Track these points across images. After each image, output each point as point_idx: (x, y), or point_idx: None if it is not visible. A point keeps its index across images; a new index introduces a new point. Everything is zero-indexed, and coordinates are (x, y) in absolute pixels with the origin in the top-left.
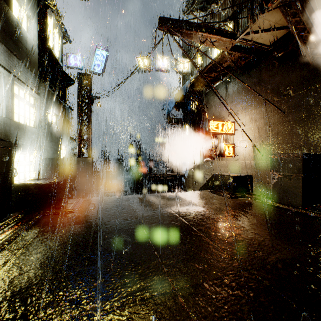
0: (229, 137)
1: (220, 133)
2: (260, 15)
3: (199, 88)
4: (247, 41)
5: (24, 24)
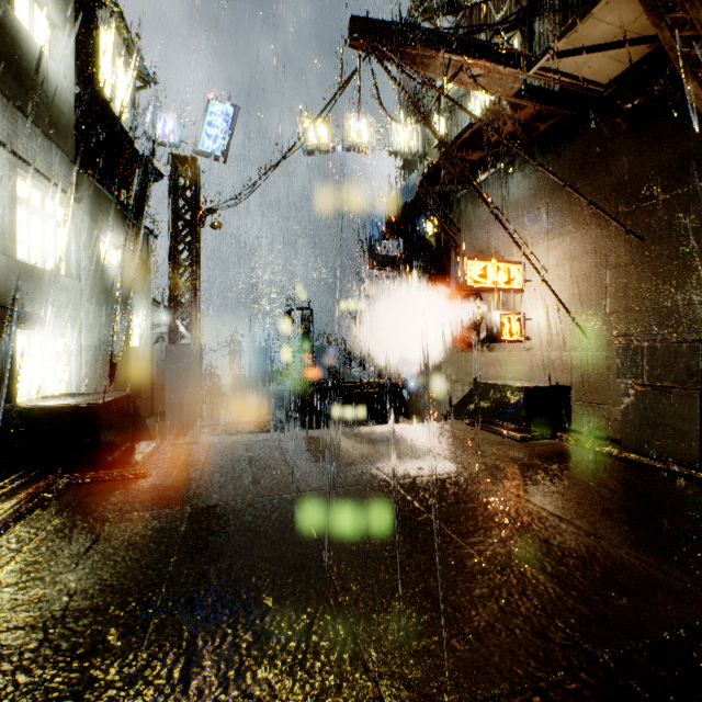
0: (512, 297)
1: (490, 289)
2: (588, 10)
3: (441, 187)
4: (554, 75)
5: (44, 41)
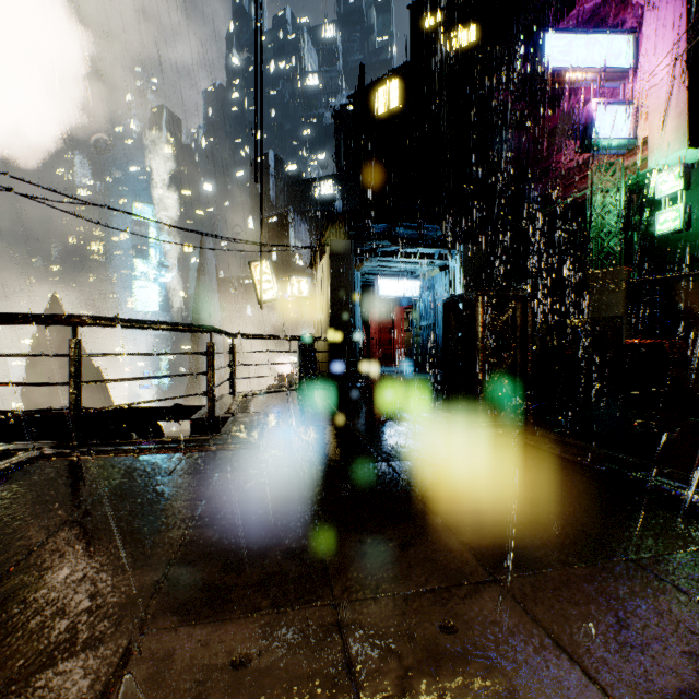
0: None
1: None
2: None
3: None
4: None
5: None
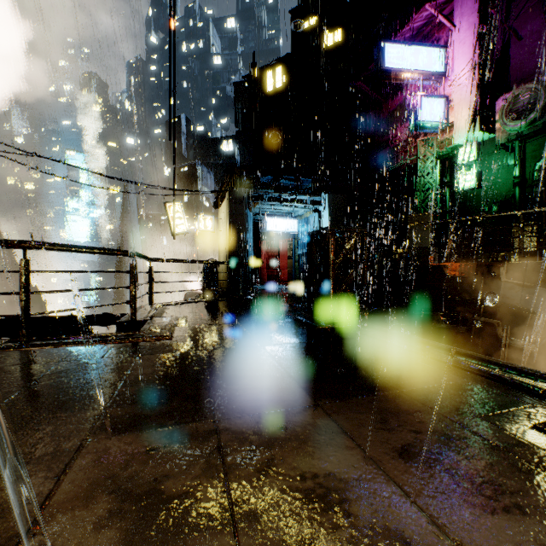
0: None
1: None
2: None
3: None
4: None
5: None
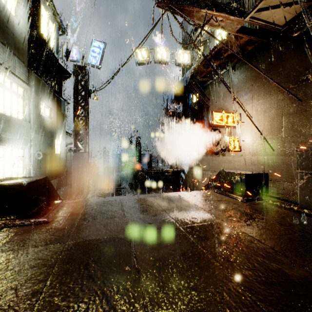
0: (234, 130)
1: (225, 126)
2: None
3: (200, 79)
4: (257, 21)
5: (12, 8)
